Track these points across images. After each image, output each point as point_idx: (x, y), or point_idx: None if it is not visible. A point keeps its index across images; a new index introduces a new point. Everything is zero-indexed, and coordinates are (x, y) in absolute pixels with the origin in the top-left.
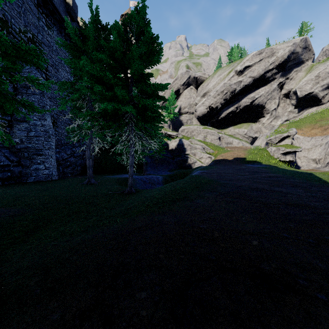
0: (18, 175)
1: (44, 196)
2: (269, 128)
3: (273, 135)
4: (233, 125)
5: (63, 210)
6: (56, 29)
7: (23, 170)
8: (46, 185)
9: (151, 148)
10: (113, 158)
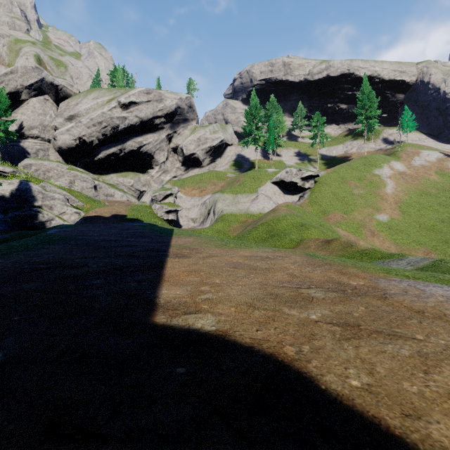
0: None
1: None
2: (158, 183)
3: (158, 192)
4: (116, 172)
5: None
6: None
7: None
8: None
9: None
10: None
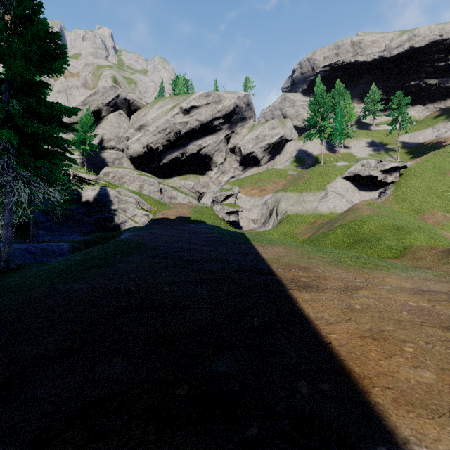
0: None
1: None
2: (216, 184)
3: (218, 193)
4: (178, 175)
5: None
6: None
7: None
8: None
9: (48, 197)
10: None
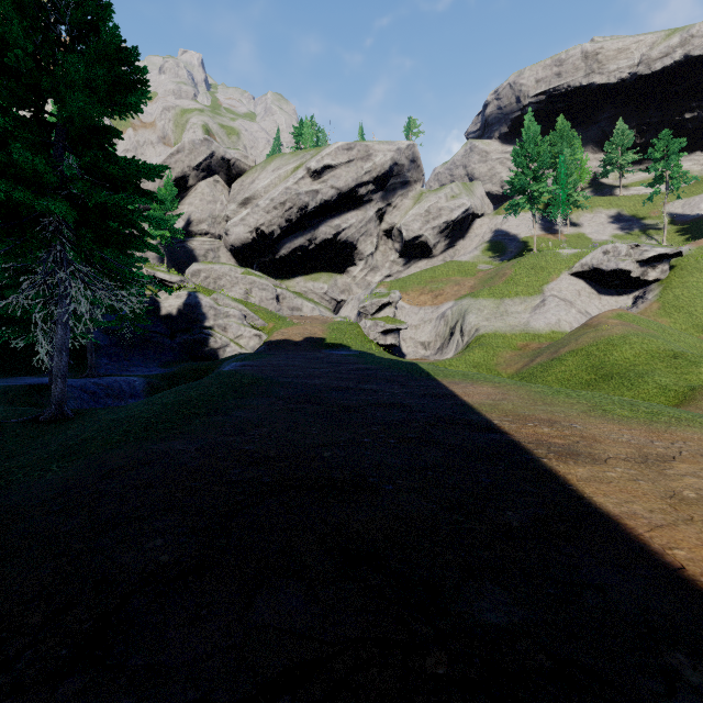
0: None
1: None
2: (363, 287)
3: (368, 300)
4: (303, 274)
5: None
6: None
7: None
8: None
9: (112, 309)
10: None
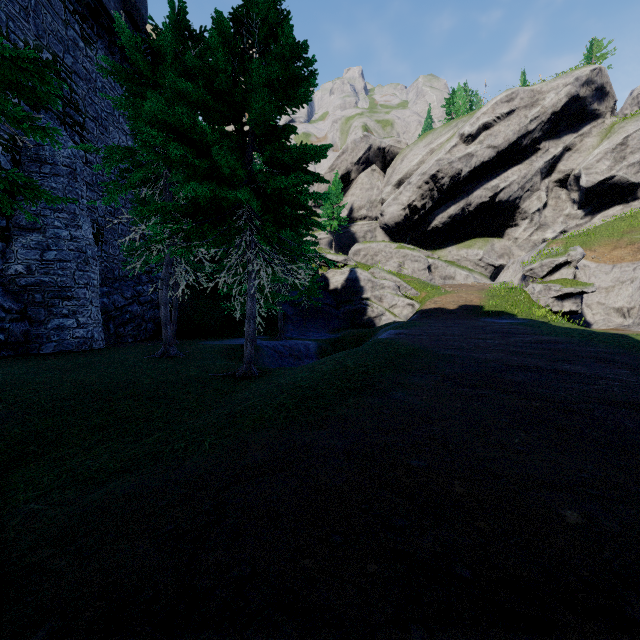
0: (22, 338)
1: (64, 382)
2: (526, 248)
3: (536, 262)
4: (455, 242)
5: (95, 414)
6: (103, 46)
7: (33, 329)
8: (77, 359)
9: (295, 286)
10: (219, 306)
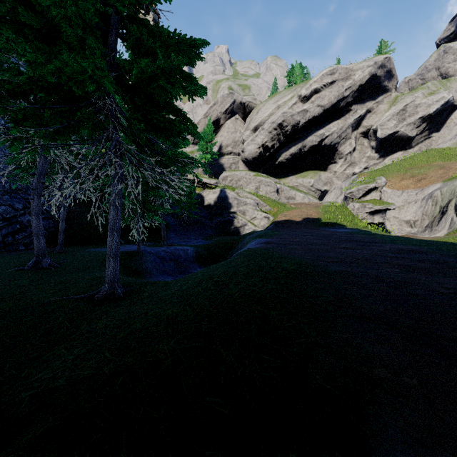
0: None
1: None
2: (342, 179)
3: (355, 187)
4: (294, 173)
5: None
6: None
7: None
8: None
9: (176, 202)
10: None
